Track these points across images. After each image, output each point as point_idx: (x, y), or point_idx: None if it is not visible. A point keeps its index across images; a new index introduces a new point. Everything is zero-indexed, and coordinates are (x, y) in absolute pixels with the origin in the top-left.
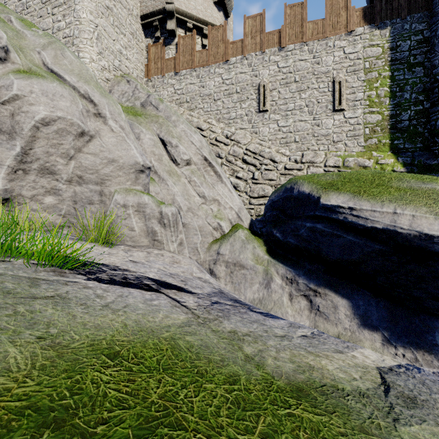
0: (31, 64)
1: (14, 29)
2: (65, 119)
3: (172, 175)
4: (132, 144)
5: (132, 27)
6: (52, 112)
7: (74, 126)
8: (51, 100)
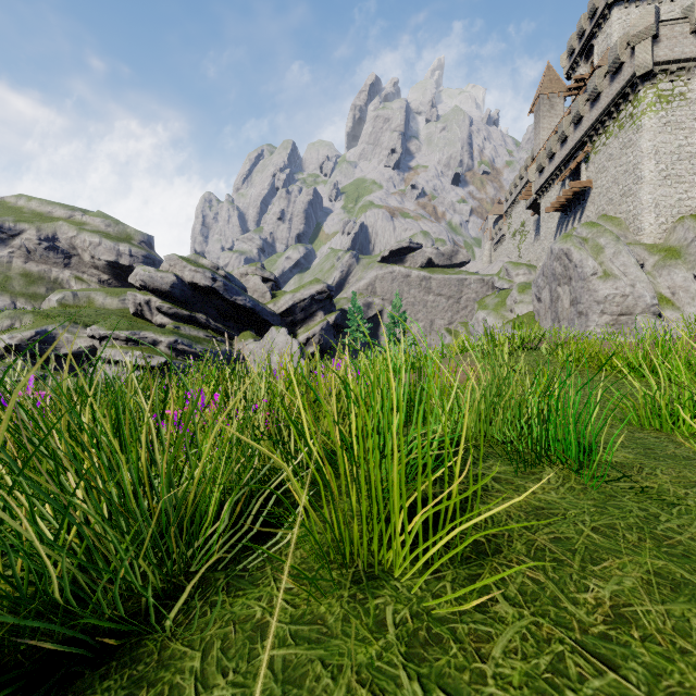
0: (605, 270)
1: (601, 248)
2: (615, 292)
3: (695, 299)
4: (647, 294)
5: (695, 167)
6: (610, 291)
7: (619, 294)
8: (610, 286)
